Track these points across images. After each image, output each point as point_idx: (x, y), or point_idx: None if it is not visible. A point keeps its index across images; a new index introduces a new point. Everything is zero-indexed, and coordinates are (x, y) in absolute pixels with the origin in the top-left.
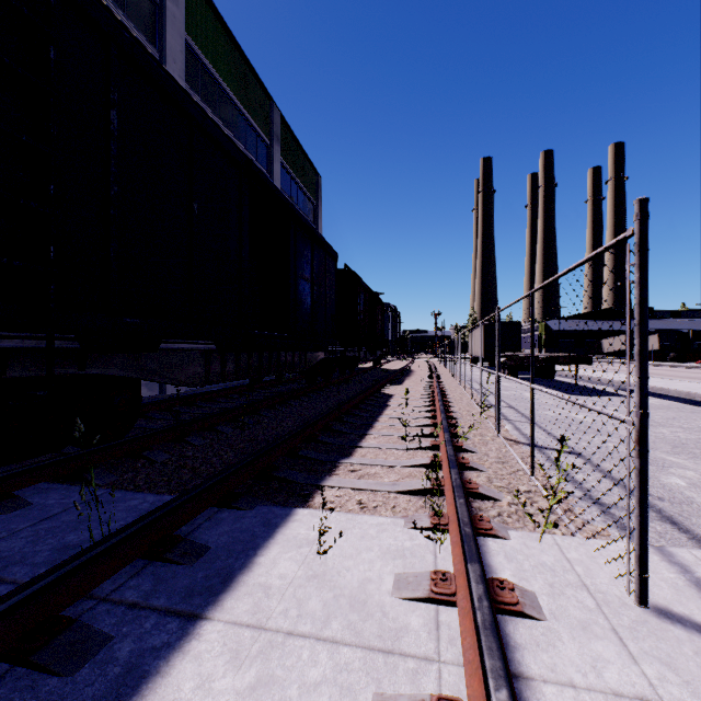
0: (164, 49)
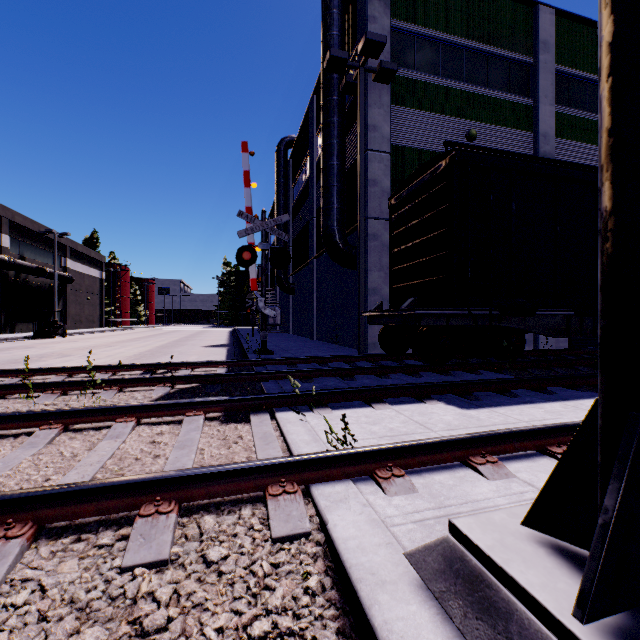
0: (537, 94)
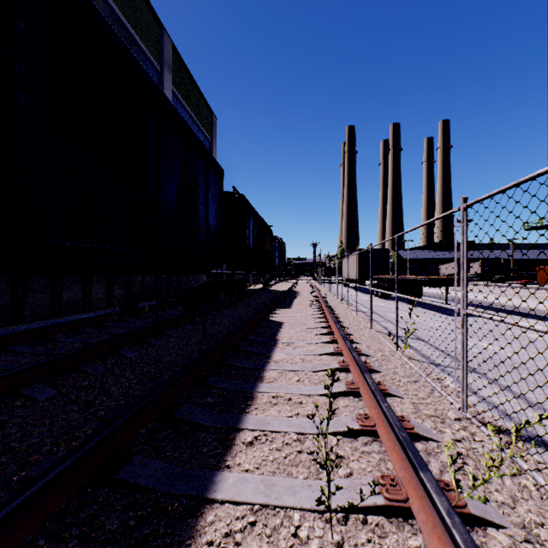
0: None
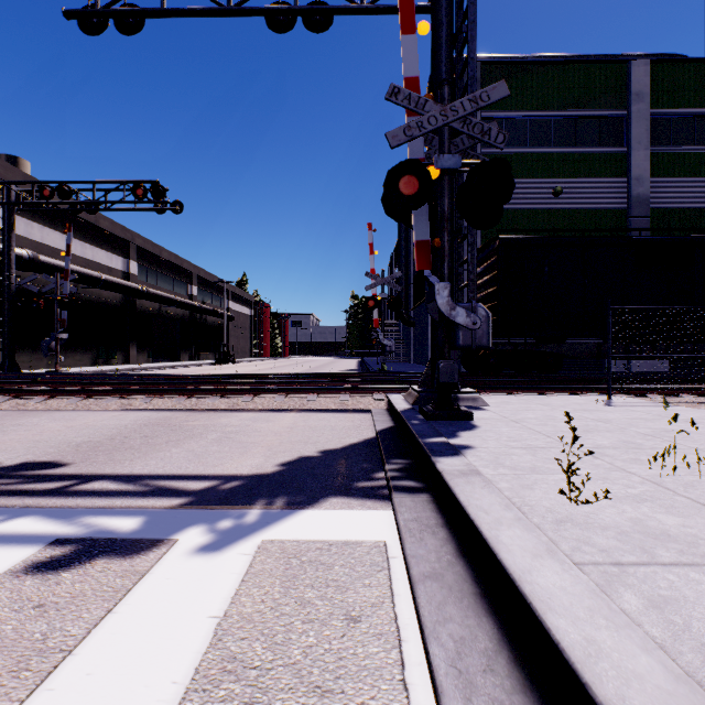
0: (629, 142)
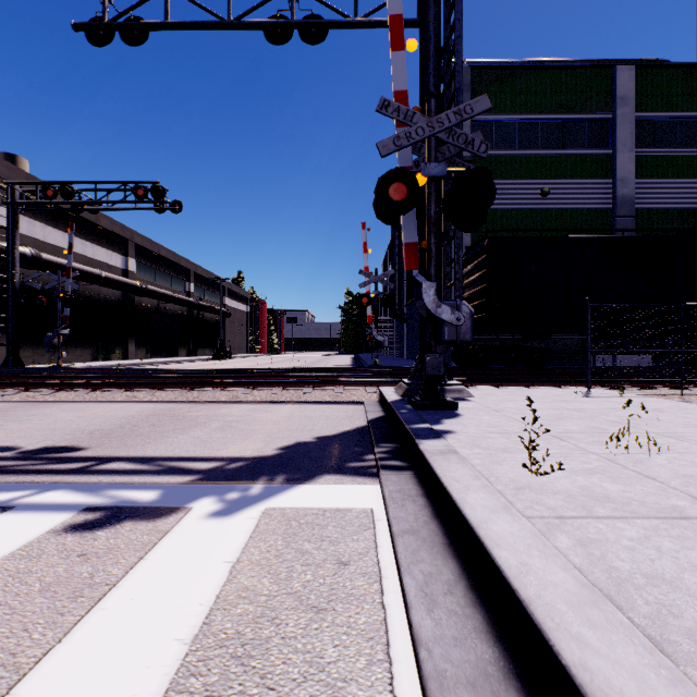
0: (614, 145)
